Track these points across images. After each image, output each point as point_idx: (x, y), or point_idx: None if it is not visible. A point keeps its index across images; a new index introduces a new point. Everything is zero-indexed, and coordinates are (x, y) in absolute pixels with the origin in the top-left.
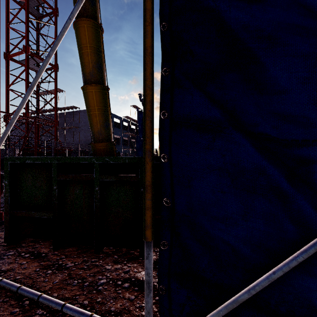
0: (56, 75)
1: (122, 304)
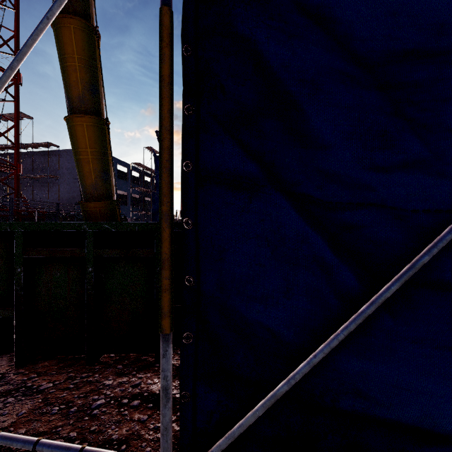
0: (18, 90)
1: (129, 429)
